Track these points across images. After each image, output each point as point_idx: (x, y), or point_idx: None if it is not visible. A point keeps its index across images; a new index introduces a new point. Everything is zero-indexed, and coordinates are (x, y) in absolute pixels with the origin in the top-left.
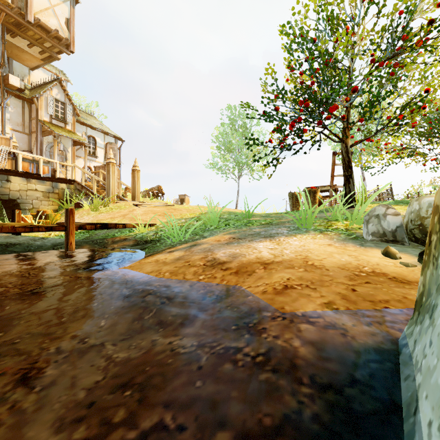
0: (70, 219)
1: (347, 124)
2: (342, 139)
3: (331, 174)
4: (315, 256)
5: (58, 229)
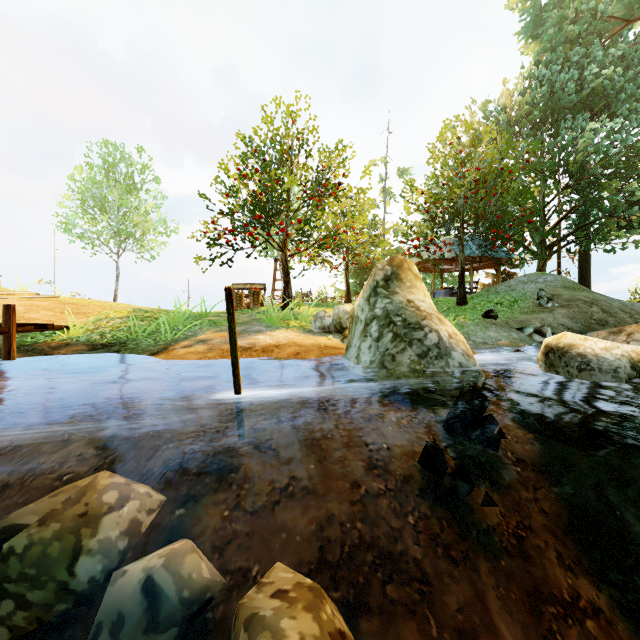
0: (13, 319)
1: (286, 236)
2: (283, 249)
3: (274, 278)
4: (297, 341)
5: (1, 331)
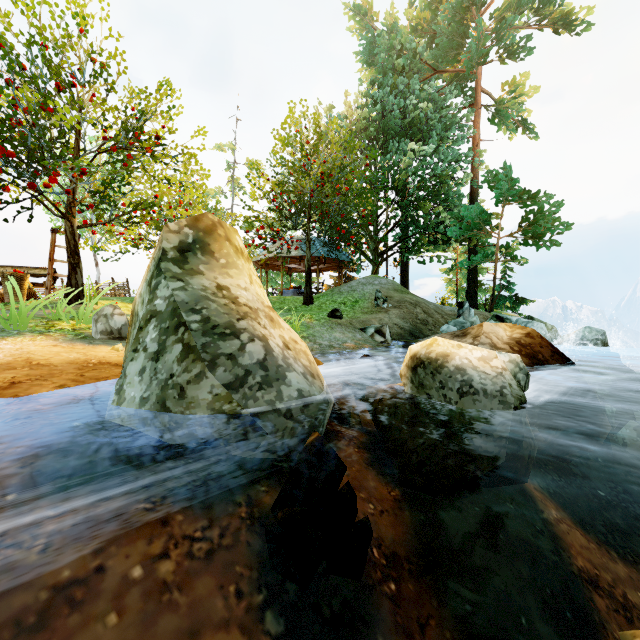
0: None
1: (74, 198)
2: (67, 215)
3: (50, 257)
4: (40, 356)
5: None
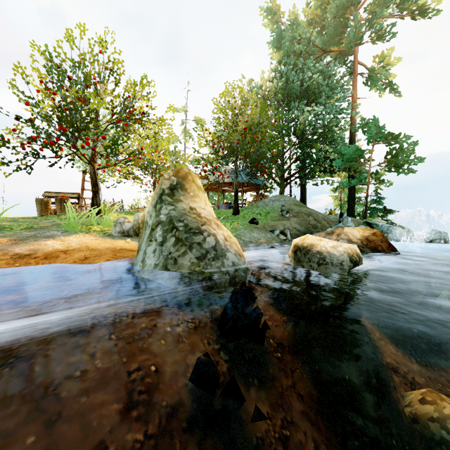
0: None
1: (95, 151)
2: (91, 162)
3: (82, 187)
4: (92, 245)
5: None
